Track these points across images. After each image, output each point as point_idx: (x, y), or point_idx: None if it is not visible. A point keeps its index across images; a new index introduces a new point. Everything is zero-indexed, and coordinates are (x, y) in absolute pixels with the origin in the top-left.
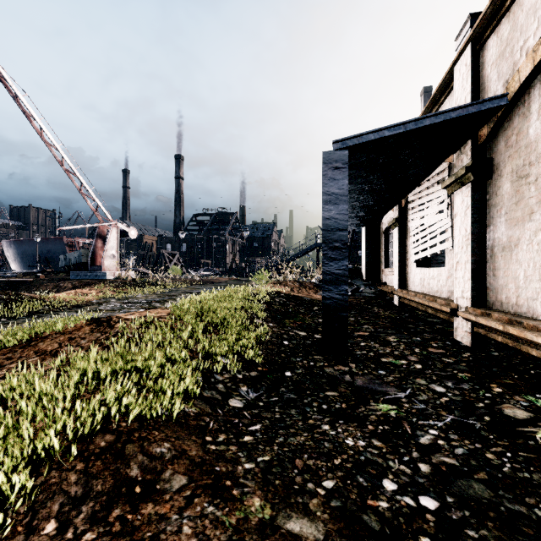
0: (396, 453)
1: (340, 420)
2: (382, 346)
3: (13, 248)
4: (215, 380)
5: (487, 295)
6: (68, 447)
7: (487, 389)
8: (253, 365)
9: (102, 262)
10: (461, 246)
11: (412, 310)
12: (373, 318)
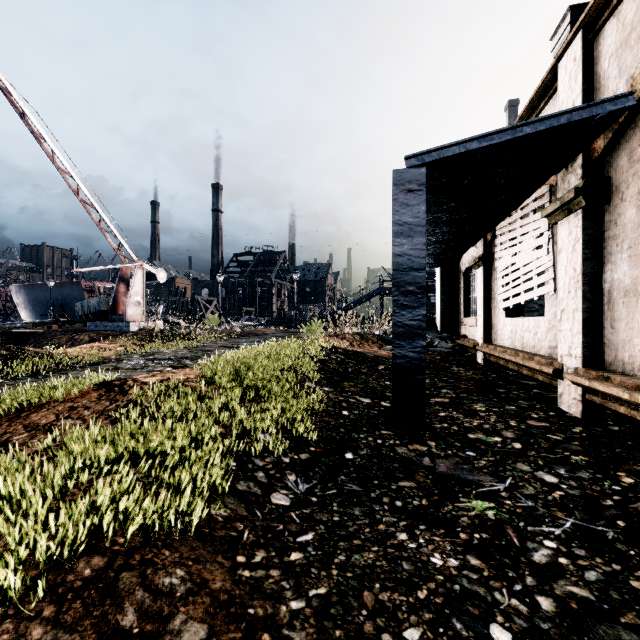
0: (503, 578)
1: (420, 525)
2: (467, 417)
3: (23, 293)
4: (253, 466)
5: (602, 353)
6: (35, 579)
7: (613, 479)
8: (303, 444)
9: (125, 310)
10: (567, 290)
11: (501, 370)
12: (452, 379)
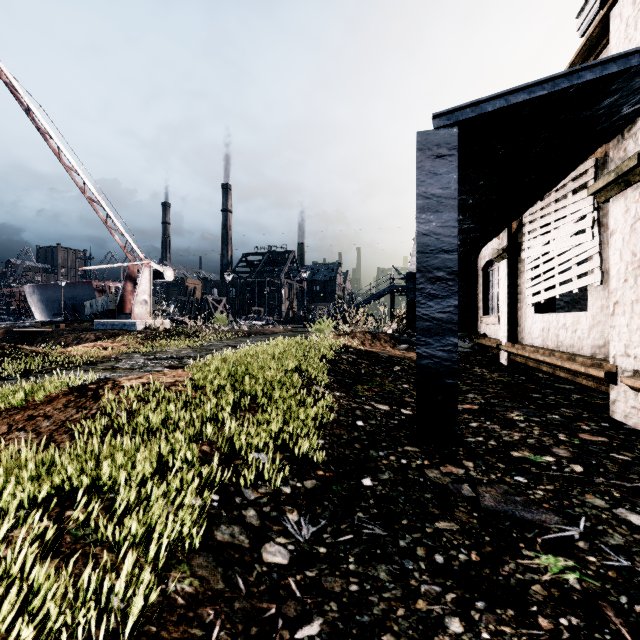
0: None
1: (477, 600)
2: (505, 428)
3: (36, 293)
4: (242, 501)
5: None
6: None
7: None
8: (309, 467)
9: (132, 309)
10: (623, 278)
11: (529, 371)
12: (477, 382)
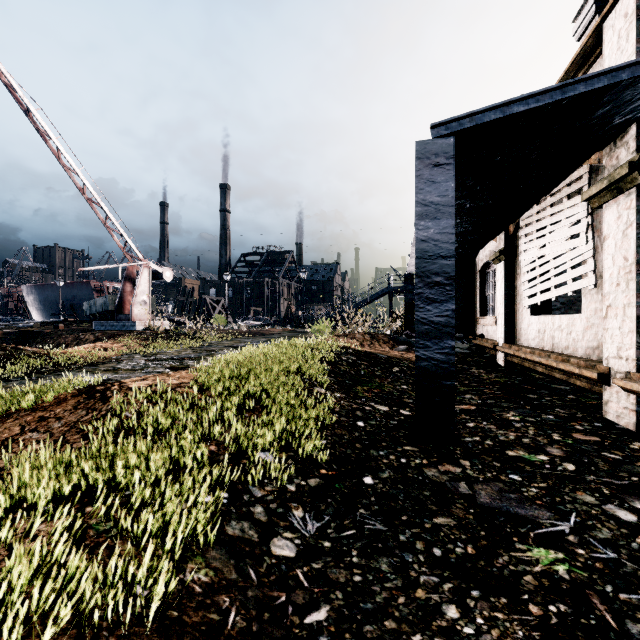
0: None
1: (472, 589)
2: (501, 428)
3: (34, 293)
4: (250, 498)
5: None
6: None
7: None
8: (312, 466)
9: (131, 309)
10: (615, 282)
11: (525, 372)
12: (475, 383)
